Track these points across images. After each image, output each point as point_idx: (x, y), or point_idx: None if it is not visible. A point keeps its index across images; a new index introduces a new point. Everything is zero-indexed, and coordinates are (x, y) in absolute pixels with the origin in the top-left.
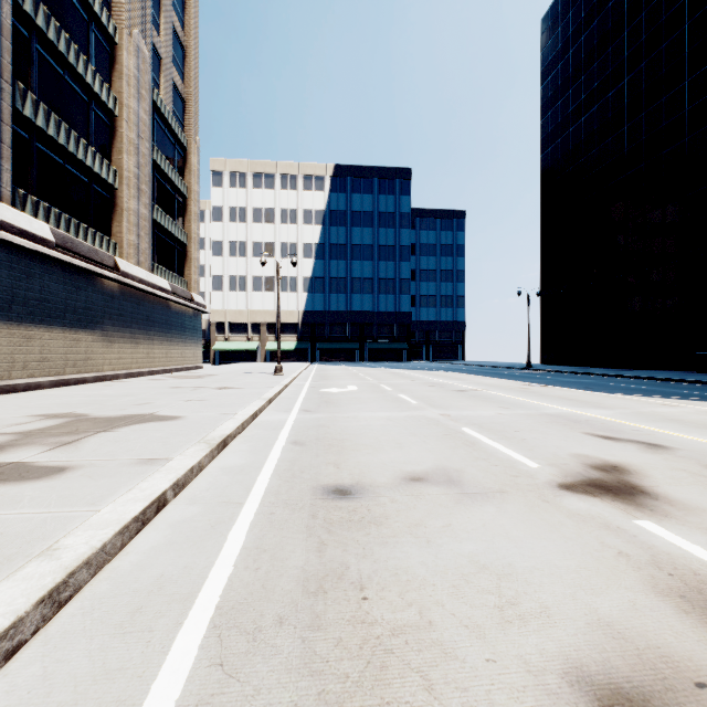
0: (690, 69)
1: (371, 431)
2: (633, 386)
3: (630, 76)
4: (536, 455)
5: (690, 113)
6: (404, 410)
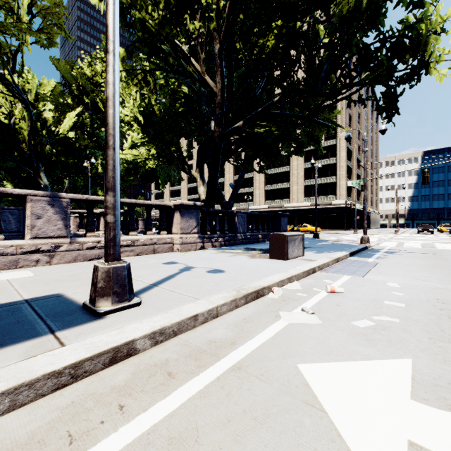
0: None
1: None
2: None
3: None
4: None
5: None
6: None
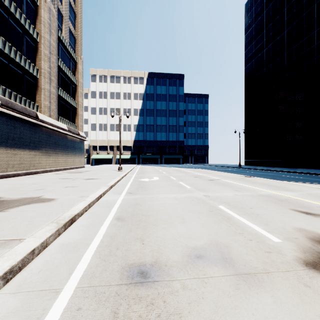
0: (317, 25)
1: (166, 208)
2: (295, 177)
3: (287, 29)
4: (272, 229)
5: (317, 46)
6: (184, 192)
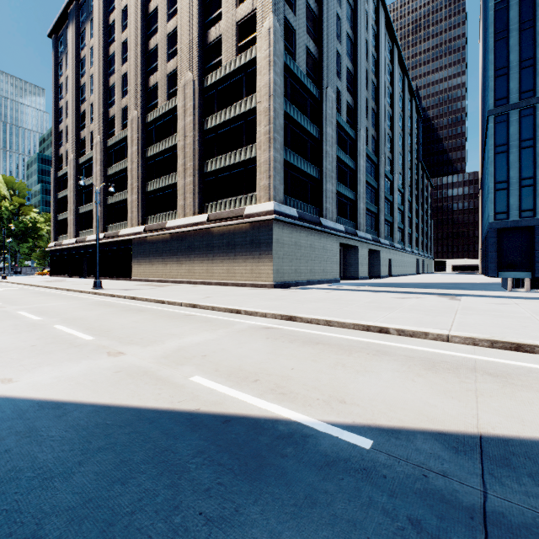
0: None
1: None
2: None
3: None
4: None
5: None
6: None
